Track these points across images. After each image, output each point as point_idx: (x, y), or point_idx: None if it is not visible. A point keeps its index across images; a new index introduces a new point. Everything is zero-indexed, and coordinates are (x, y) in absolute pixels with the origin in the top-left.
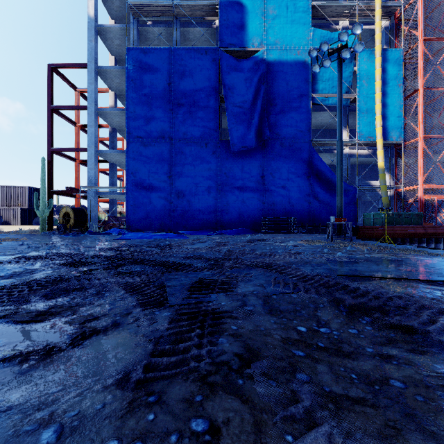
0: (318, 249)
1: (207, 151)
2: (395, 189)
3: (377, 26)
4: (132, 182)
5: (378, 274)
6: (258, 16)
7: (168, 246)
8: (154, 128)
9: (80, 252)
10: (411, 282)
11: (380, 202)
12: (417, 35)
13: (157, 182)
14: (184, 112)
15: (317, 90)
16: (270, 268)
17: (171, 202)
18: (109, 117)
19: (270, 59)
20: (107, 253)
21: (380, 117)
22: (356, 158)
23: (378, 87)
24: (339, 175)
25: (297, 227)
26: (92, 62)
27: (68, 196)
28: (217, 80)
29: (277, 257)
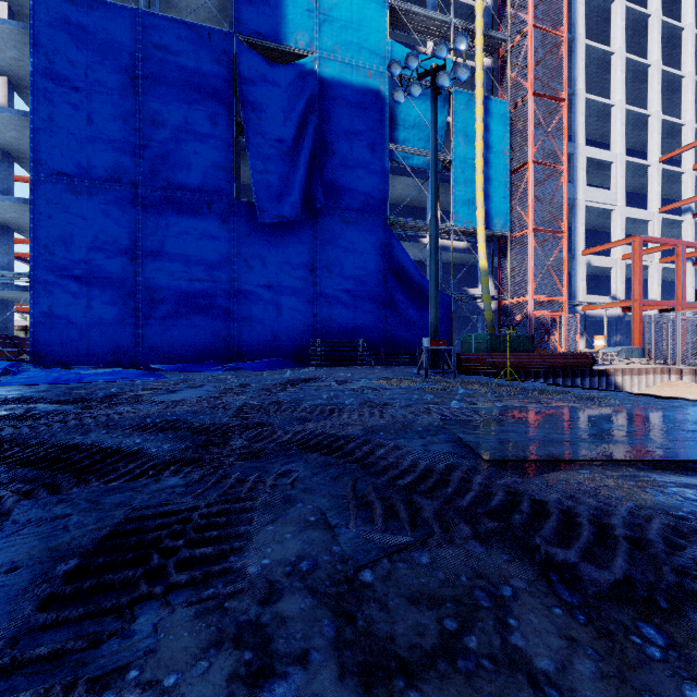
0: (413, 394)
1: (212, 217)
2: (499, 301)
3: (478, 61)
4: (45, 265)
5: (559, 451)
6: None
7: (110, 399)
8: (98, 160)
9: None
10: (626, 465)
11: (480, 319)
12: (526, 85)
13: (105, 269)
14: (166, 138)
15: (397, 140)
16: (338, 453)
17: (136, 308)
18: None
19: (324, 74)
20: None
21: (482, 195)
22: (451, 252)
23: (479, 151)
24: (434, 273)
25: (368, 355)
26: None
27: None
28: (231, 90)
29: (347, 415)
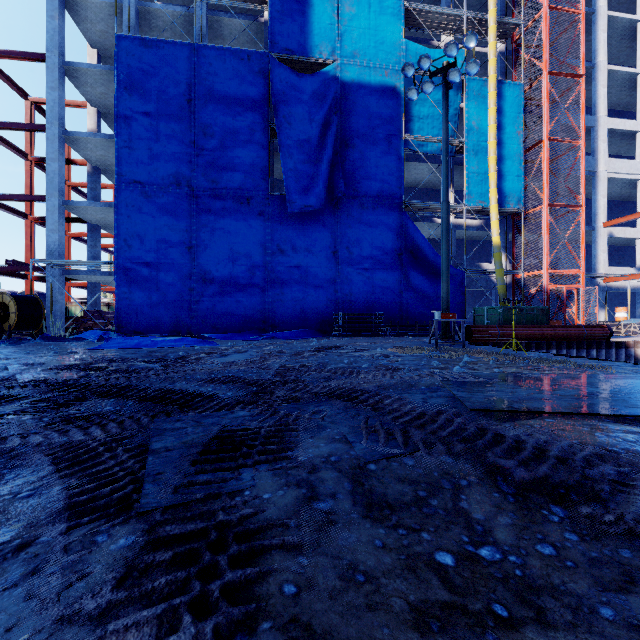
0: (422, 361)
1: (251, 210)
2: (513, 275)
3: (490, 48)
4: (125, 255)
5: (534, 406)
6: (328, 12)
7: (181, 360)
8: (163, 169)
9: (6, 374)
10: (590, 418)
11: (494, 292)
12: (540, 66)
13: (168, 256)
14: (214, 146)
15: (412, 130)
16: (355, 401)
17: (191, 288)
18: (87, 148)
19: (345, 78)
20: (61, 376)
21: (495, 175)
22: (464, 230)
23: (492, 133)
24: (445, 252)
25: (384, 327)
26: (55, 53)
27: (11, 276)
28: (266, 101)
29: (363, 376)
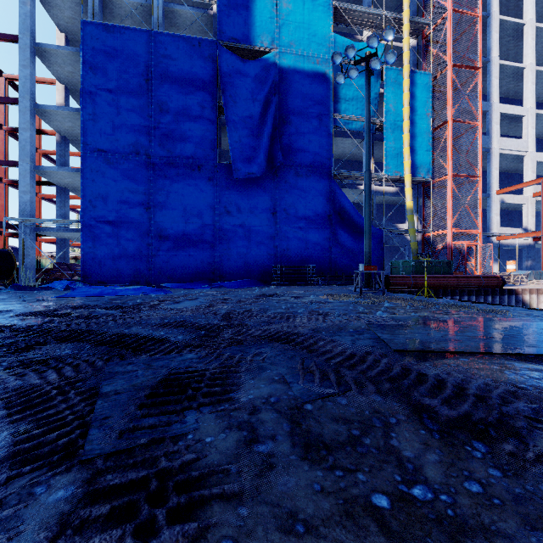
0: (349, 306)
1: (201, 176)
2: (423, 234)
3: (405, 43)
4: (90, 214)
5: (449, 346)
6: (268, 7)
7: (138, 307)
8: (124, 140)
9: None
10: (497, 357)
11: (407, 248)
12: (446, 59)
13: (128, 216)
14: (169, 121)
15: (339, 110)
16: (292, 343)
17: (149, 243)
18: (56, 119)
19: (283, 64)
20: (26, 322)
21: (408, 149)
22: (383, 196)
23: (406, 114)
24: (367, 214)
25: (316, 277)
26: (26, 35)
27: None
28: (215, 82)
29: (299, 320)
